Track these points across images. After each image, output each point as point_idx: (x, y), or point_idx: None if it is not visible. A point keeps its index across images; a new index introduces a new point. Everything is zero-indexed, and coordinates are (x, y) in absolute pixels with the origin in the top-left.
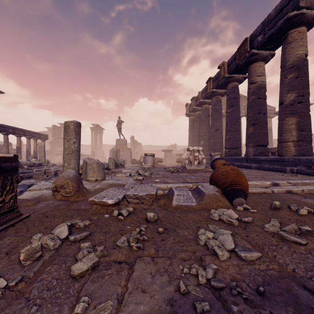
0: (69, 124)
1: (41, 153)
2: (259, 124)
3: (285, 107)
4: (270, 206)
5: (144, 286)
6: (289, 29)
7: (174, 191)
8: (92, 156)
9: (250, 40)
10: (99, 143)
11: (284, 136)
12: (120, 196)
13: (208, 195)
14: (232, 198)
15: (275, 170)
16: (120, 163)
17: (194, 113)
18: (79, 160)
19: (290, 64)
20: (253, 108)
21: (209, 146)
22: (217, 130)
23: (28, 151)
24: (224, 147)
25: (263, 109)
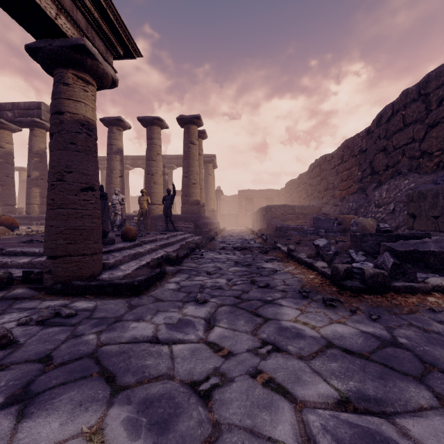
0: None
1: None
2: (8, 186)
3: (32, 180)
4: (31, 231)
5: (11, 236)
6: (35, 126)
7: None
8: None
9: None
10: None
11: (32, 200)
12: None
13: (1, 228)
14: (13, 230)
15: (25, 224)
16: None
17: None
18: None
19: (36, 151)
20: (1, 171)
21: None
22: None
23: None
24: None
25: (11, 174)
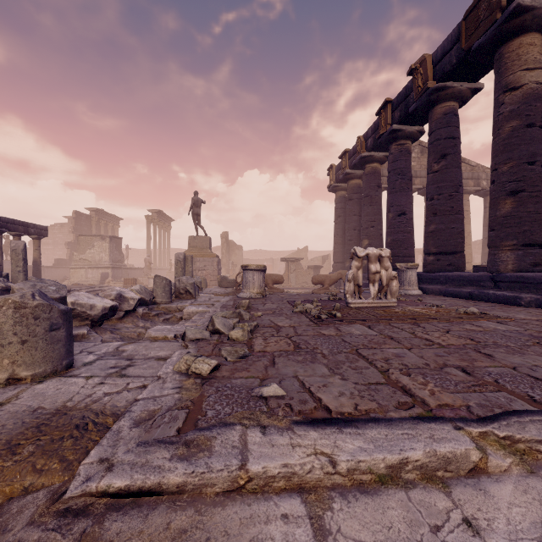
0: None
1: (16, 265)
2: (531, 192)
3: None
4: None
5: None
6: None
7: None
8: (147, 271)
9: None
10: (163, 245)
11: None
12: None
13: None
14: None
15: None
16: (185, 287)
17: (347, 184)
18: None
19: None
20: (514, 152)
21: None
22: (401, 214)
23: None
24: (425, 252)
25: (541, 153)
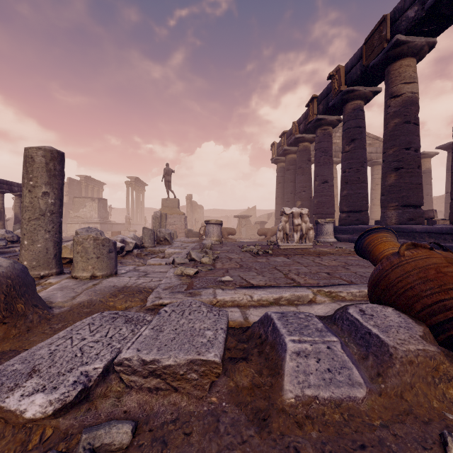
0: (33, 153)
1: None
2: (407, 169)
3: None
4: None
5: None
6: None
7: (283, 334)
8: (127, 225)
9: (392, 20)
10: (139, 205)
11: None
12: (96, 366)
13: (406, 358)
14: None
15: (452, 250)
16: (164, 236)
17: (285, 157)
18: (60, 232)
19: None
20: (396, 140)
21: (310, 209)
22: (324, 182)
23: (18, 217)
24: (340, 210)
25: (414, 142)
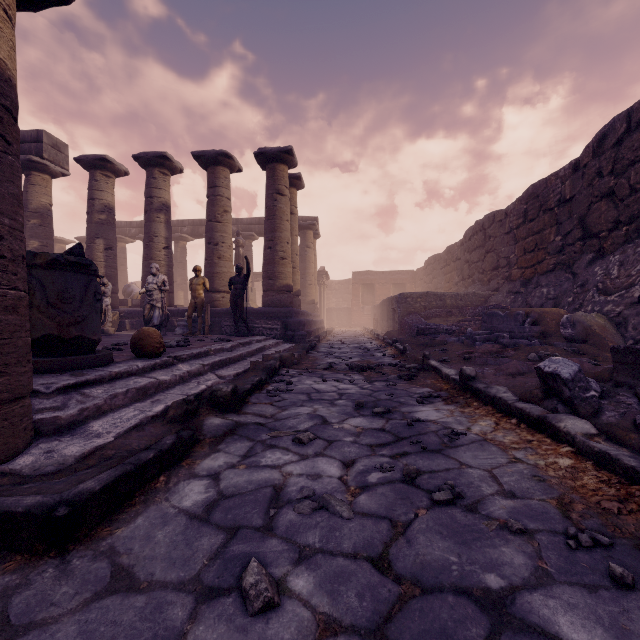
0: None
1: None
2: None
3: None
4: None
5: None
6: (33, 169)
7: None
8: None
9: None
10: None
11: None
12: None
13: None
14: None
15: None
16: None
17: None
18: None
19: (34, 208)
20: None
21: None
22: None
23: None
24: None
25: None
